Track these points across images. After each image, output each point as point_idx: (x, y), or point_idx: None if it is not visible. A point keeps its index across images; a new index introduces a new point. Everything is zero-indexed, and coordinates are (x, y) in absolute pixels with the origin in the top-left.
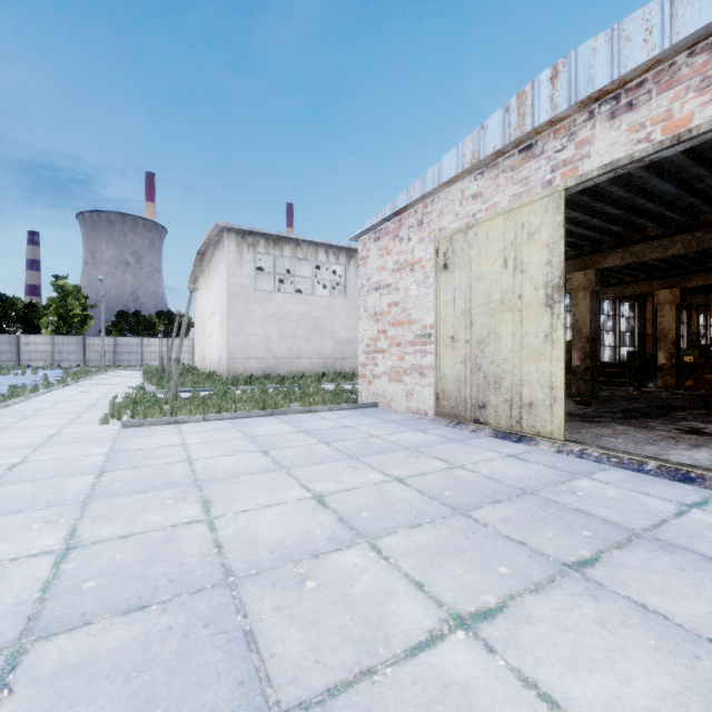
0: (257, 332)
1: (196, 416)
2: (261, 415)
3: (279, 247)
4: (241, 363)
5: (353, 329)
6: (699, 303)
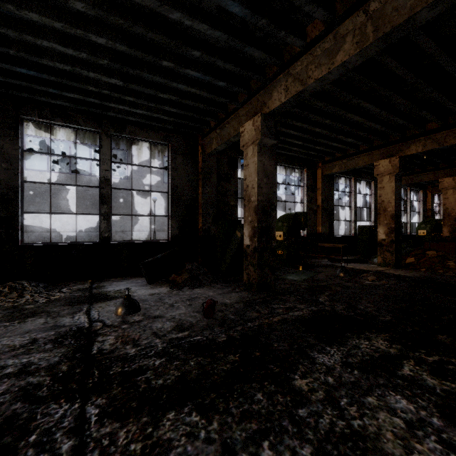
0: (26, 207)
1: None
2: None
3: (52, 131)
4: None
5: (134, 206)
6: (428, 180)
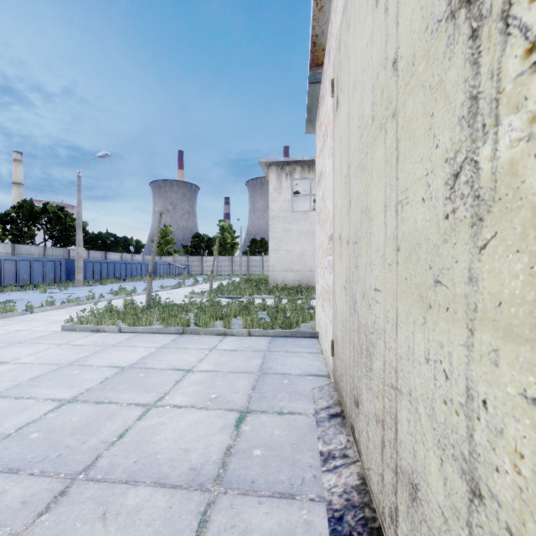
0: (293, 248)
1: (113, 327)
2: (172, 332)
3: (313, 170)
4: (280, 275)
5: None
6: None
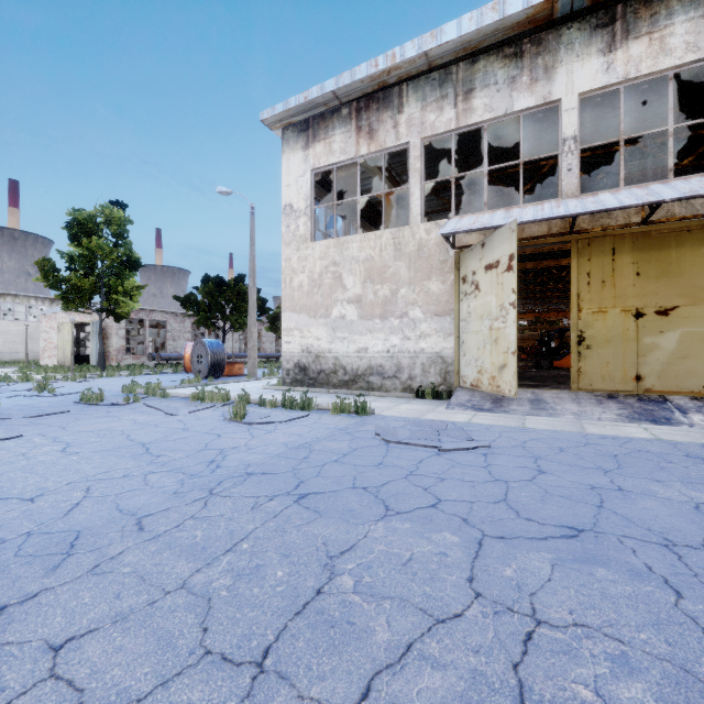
0: None
1: None
2: None
3: (4, 298)
4: None
5: None
6: None
